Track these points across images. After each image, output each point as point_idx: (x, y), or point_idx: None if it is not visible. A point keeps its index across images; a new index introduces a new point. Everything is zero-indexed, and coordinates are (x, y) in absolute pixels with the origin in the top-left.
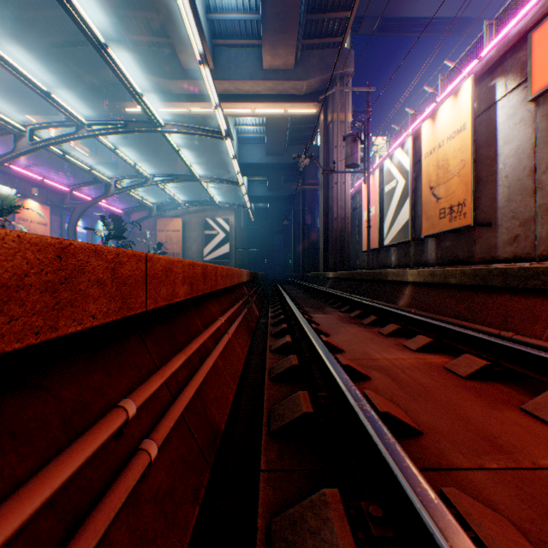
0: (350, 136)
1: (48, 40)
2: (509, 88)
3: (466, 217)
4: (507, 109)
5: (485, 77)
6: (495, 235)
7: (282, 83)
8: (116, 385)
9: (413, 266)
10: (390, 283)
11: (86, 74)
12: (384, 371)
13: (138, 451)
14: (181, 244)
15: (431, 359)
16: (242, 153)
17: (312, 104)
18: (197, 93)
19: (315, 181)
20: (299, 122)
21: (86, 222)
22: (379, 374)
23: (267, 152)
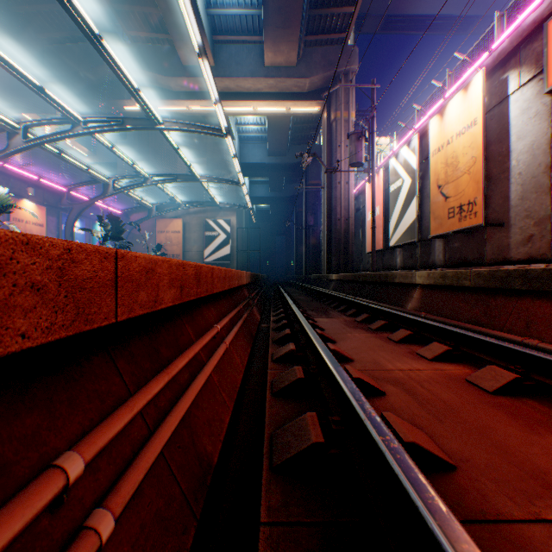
0: (354, 134)
1: (44, 36)
2: (522, 81)
3: (477, 217)
4: (520, 102)
5: (496, 70)
6: (507, 235)
7: (284, 80)
8: (61, 428)
9: (420, 268)
10: (397, 286)
11: (83, 71)
12: (400, 384)
13: (81, 532)
14: (182, 245)
15: (449, 369)
16: (244, 153)
17: (315, 102)
18: (197, 91)
19: (318, 181)
20: (301, 121)
21: (83, 223)
22: (395, 388)
23: (269, 152)
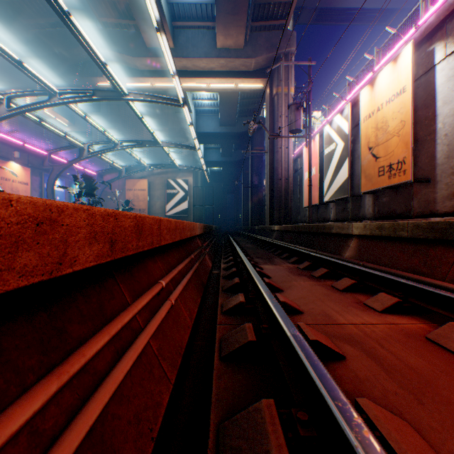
0: (294, 105)
1: (28, 22)
2: (449, 51)
3: (406, 174)
4: (447, 71)
5: (423, 43)
6: (434, 190)
7: (233, 60)
8: None
9: (351, 220)
10: (333, 236)
11: (61, 52)
12: (358, 344)
13: None
14: (147, 201)
15: (403, 324)
16: (199, 124)
17: (260, 80)
18: (159, 70)
19: (261, 147)
20: (248, 96)
21: (63, 182)
22: (354, 350)
23: (220, 123)
